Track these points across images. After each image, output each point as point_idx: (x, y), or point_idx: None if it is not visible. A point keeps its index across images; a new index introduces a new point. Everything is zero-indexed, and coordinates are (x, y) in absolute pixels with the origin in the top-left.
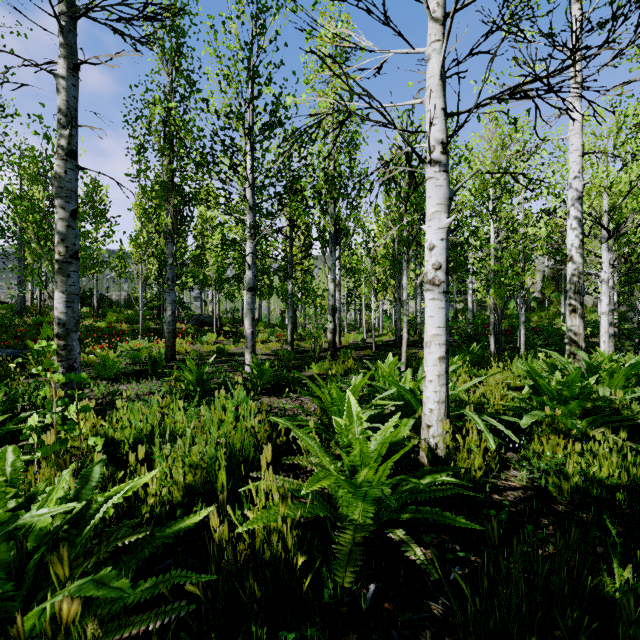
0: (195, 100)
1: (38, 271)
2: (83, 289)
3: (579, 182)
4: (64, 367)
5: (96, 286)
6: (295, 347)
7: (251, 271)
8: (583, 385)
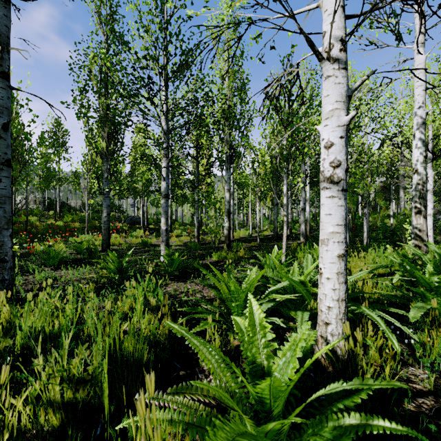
0: (118, 43)
1: None
2: (50, 198)
3: (423, 111)
4: None
5: (58, 196)
6: (200, 240)
7: (165, 182)
8: None
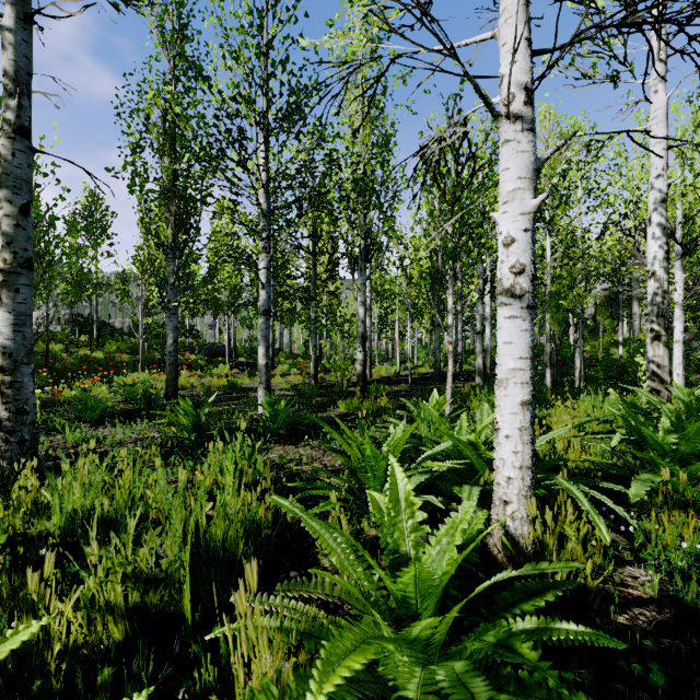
0: (193, 77)
1: None
2: (82, 315)
3: (663, 181)
4: (11, 411)
5: (96, 312)
6: (319, 381)
7: (265, 291)
8: None
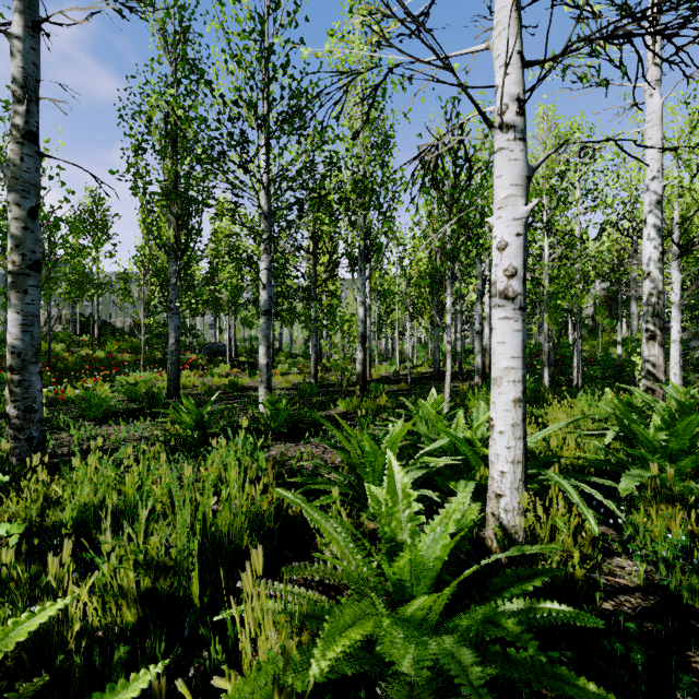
0: (196, 82)
1: (3, 289)
2: (83, 315)
3: (658, 183)
4: (19, 409)
5: (97, 311)
6: (319, 380)
7: (266, 291)
8: (693, 434)
